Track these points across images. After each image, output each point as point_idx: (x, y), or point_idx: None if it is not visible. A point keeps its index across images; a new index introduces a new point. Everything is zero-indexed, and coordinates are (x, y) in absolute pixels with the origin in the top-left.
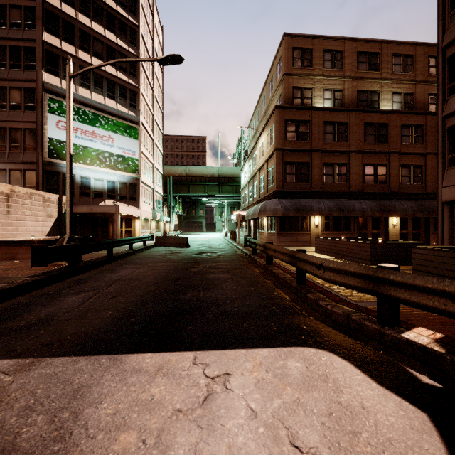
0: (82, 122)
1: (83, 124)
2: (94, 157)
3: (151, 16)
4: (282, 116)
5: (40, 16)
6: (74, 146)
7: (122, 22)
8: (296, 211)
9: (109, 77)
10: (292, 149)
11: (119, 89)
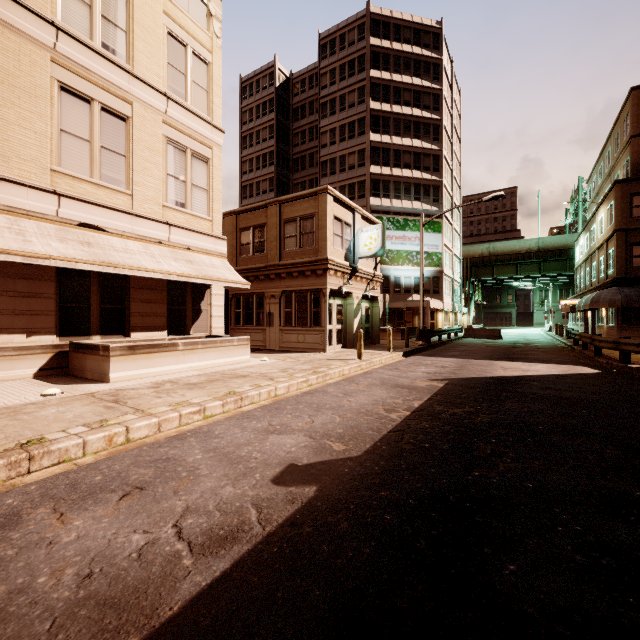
0: (395, 230)
1: (396, 231)
2: (404, 258)
3: (450, 94)
4: (626, 191)
5: (368, 155)
6: (390, 251)
7: (426, 124)
8: None
9: (415, 182)
10: None
11: (423, 189)
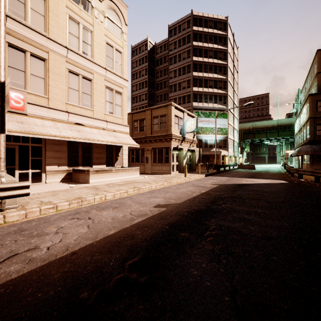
0: (205, 117)
1: (205, 118)
2: (209, 131)
3: (232, 50)
4: (314, 99)
5: (192, 82)
6: (202, 128)
7: (220, 66)
8: None
9: (214, 94)
10: None
11: (218, 97)
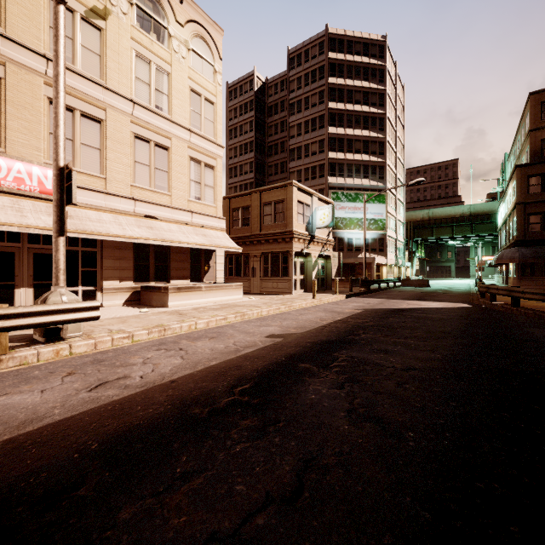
0: (348, 202)
1: (349, 203)
2: (355, 224)
3: (393, 91)
4: (524, 173)
5: (327, 144)
6: (344, 219)
7: (373, 117)
8: (536, 258)
9: (364, 164)
10: (536, 201)
11: (371, 169)
